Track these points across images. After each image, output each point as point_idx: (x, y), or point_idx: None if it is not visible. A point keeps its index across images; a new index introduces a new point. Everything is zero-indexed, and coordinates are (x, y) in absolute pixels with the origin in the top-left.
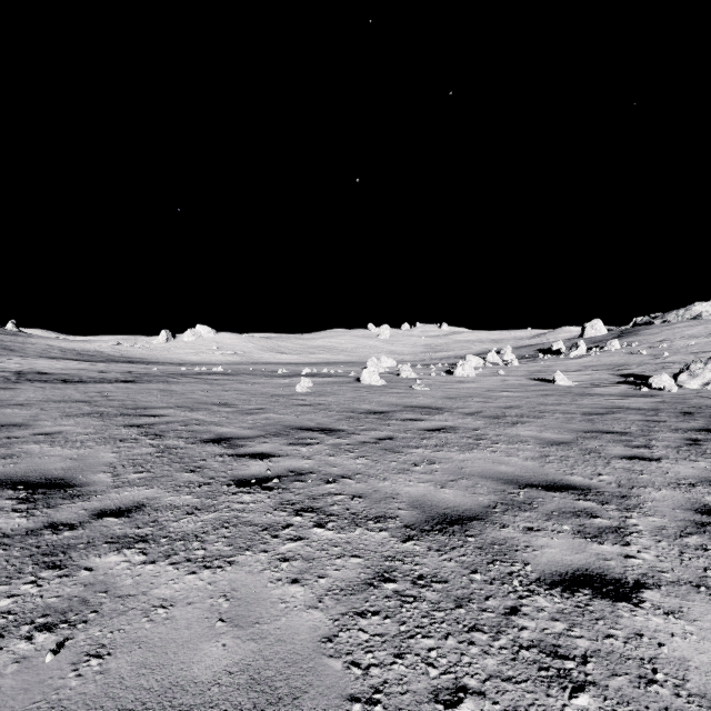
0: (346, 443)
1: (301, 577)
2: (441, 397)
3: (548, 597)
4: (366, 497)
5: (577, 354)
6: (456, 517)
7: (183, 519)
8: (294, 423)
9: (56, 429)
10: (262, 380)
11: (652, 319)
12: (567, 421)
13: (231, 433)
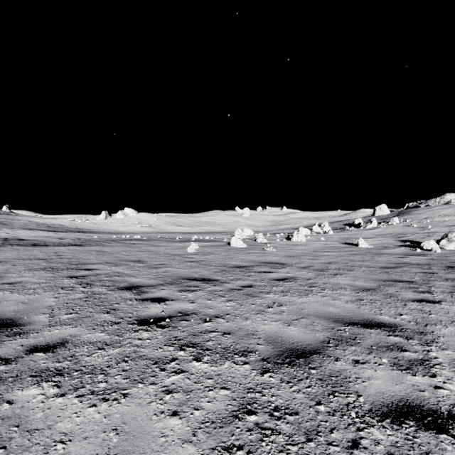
0: (219, 290)
1: (180, 409)
2: (284, 255)
3: (381, 429)
4: (233, 333)
5: (371, 227)
6: (300, 351)
7: (95, 354)
8: (185, 275)
9: (18, 279)
10: (165, 244)
11: (419, 204)
12: (370, 273)
13: (140, 282)
